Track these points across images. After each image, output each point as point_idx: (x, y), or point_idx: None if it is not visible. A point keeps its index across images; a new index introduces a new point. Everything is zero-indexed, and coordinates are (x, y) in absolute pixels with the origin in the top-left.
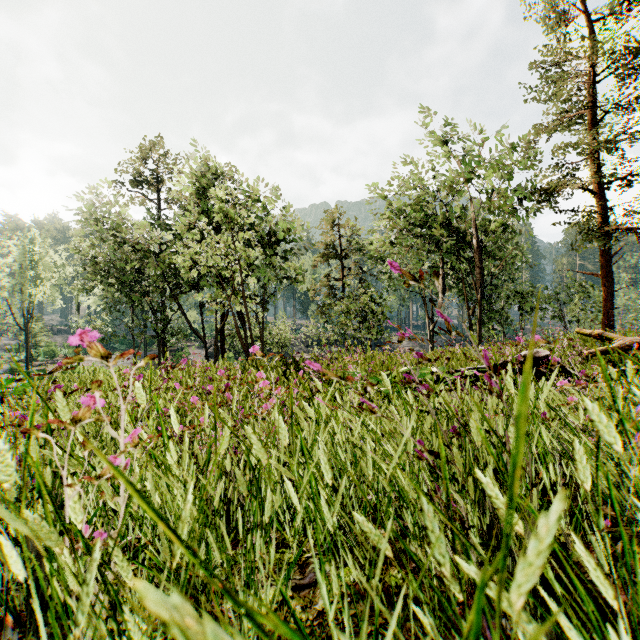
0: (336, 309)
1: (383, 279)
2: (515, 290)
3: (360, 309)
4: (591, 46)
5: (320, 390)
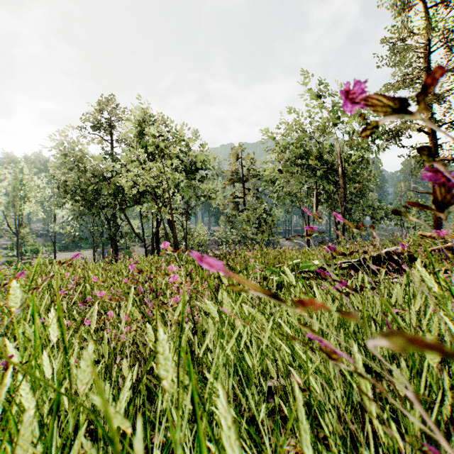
0: (239, 218)
1: (273, 197)
2: (369, 205)
3: (257, 218)
4: (426, 26)
5: (226, 283)
